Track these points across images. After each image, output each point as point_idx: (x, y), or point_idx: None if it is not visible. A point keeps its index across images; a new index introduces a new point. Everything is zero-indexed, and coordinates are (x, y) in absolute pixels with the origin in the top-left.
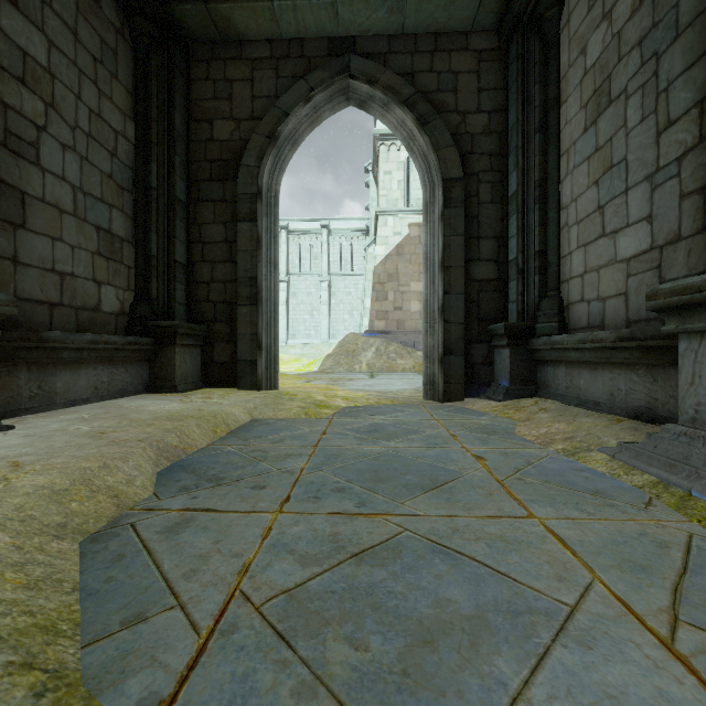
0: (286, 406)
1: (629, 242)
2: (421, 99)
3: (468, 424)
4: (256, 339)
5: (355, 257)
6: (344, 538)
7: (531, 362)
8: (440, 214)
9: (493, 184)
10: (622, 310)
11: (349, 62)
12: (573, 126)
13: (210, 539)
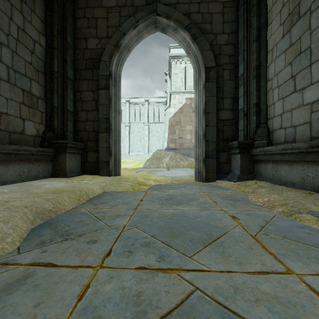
0: (122, 184)
1: (312, 93)
2: (194, 26)
3: (221, 194)
4: (109, 150)
5: (160, 115)
6: (146, 300)
7: (251, 161)
8: (203, 85)
9: (230, 70)
10: (307, 131)
11: (156, 7)
12: (275, 35)
13: (33, 301)
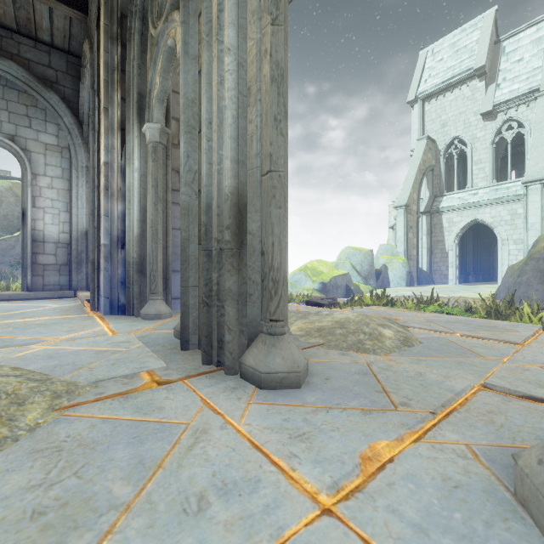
0: None
1: None
2: None
3: None
4: (493, 274)
5: None
6: None
7: None
8: None
9: None
10: None
11: None
12: None
13: None
